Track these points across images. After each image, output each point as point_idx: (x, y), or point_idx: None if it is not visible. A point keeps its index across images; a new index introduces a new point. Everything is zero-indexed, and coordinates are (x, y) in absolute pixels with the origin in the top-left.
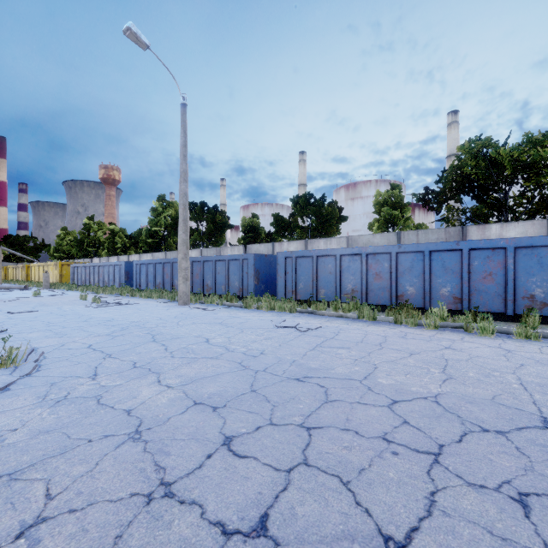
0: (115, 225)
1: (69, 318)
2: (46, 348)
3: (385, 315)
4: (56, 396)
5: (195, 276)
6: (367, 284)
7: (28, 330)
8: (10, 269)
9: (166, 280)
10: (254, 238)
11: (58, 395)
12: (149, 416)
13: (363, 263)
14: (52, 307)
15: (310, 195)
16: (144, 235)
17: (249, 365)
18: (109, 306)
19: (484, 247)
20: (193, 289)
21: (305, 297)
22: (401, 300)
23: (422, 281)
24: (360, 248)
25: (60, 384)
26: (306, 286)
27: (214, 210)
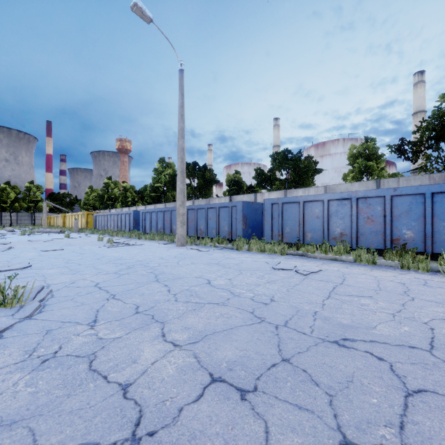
0: (126, 183)
1: (86, 256)
2: (57, 285)
3: (386, 259)
4: (45, 351)
5: (190, 222)
6: (357, 228)
7: (49, 266)
8: (53, 218)
9: (166, 225)
10: (238, 190)
11: (48, 350)
12: (151, 402)
13: (353, 207)
14: (75, 247)
15: (288, 151)
16: (148, 190)
17: (264, 316)
18: (119, 247)
19: None
20: (188, 233)
21: (291, 240)
22: (396, 244)
23: (422, 224)
24: (349, 193)
25: (55, 332)
26: (292, 230)
27: (204, 168)
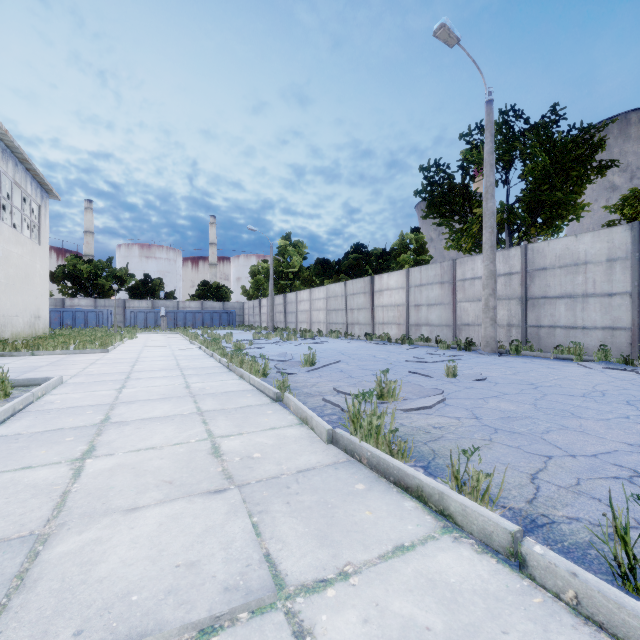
0: None
1: None
2: None
3: None
4: None
5: None
6: None
7: None
8: None
9: None
10: None
11: None
12: None
13: None
14: None
15: None
16: None
17: None
18: None
19: (55, 310)
20: None
21: None
22: None
23: None
24: None
25: None
26: None
27: None
